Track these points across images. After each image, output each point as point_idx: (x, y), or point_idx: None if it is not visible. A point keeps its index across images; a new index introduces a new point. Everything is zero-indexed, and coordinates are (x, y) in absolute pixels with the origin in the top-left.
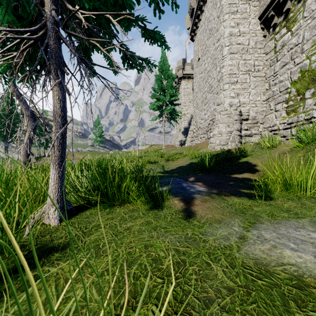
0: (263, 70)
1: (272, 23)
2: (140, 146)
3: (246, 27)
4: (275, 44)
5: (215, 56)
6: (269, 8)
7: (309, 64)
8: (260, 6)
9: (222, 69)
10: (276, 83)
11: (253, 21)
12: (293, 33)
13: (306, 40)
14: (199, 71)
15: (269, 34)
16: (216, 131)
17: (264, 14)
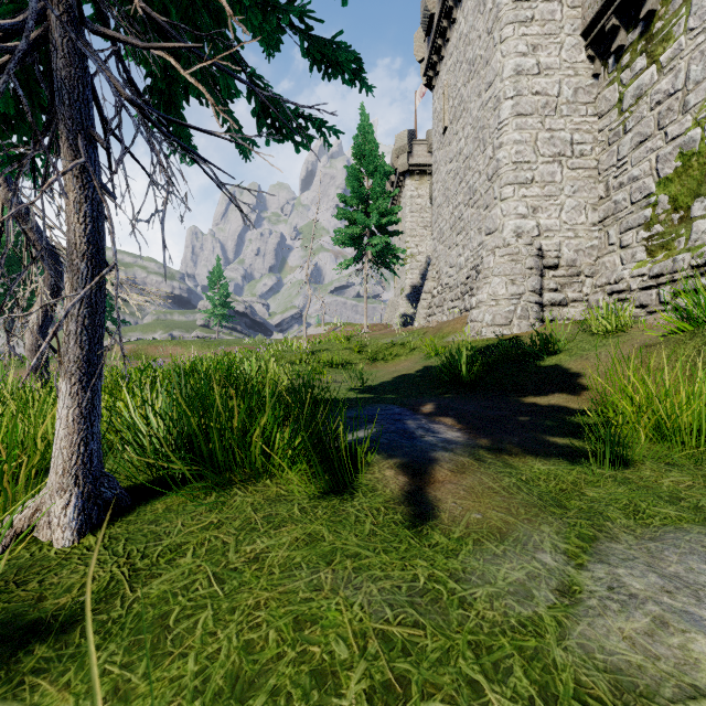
0: (593, 154)
1: (613, 45)
2: (314, 327)
3: (553, 56)
4: (620, 93)
5: (482, 122)
6: (606, 10)
7: (702, 138)
8: (587, 6)
9: (499, 151)
10: (623, 184)
11: (570, 42)
12: (662, 68)
13: (695, 83)
14: (445, 158)
15: (607, 70)
16: (483, 294)
17: (596, 25)
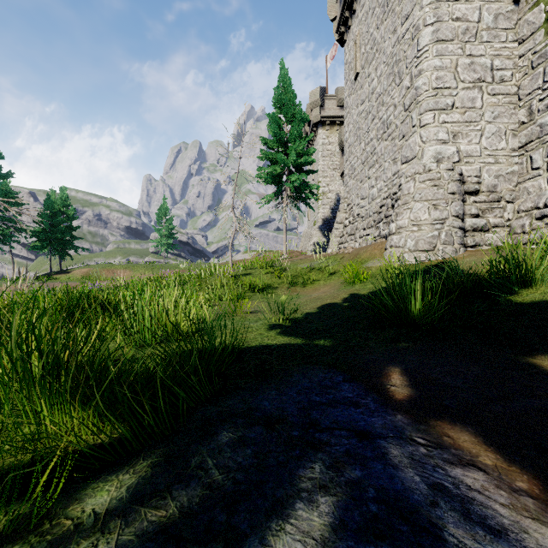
0: (514, 80)
1: None
2: (241, 253)
3: None
4: (547, 12)
5: (398, 56)
6: None
7: None
8: None
9: (418, 79)
10: None
11: None
12: None
13: None
14: (356, 101)
15: None
16: (404, 219)
17: None
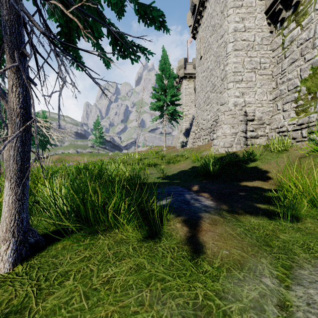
0: (270, 68)
1: (279, 17)
2: (141, 147)
3: (251, 23)
4: (283, 39)
5: (218, 53)
6: (276, 1)
7: None
8: None
9: (226, 67)
10: (284, 81)
11: (259, 16)
12: (303, 28)
13: None
14: (201, 70)
15: (276, 29)
16: (219, 132)
17: (271, 8)
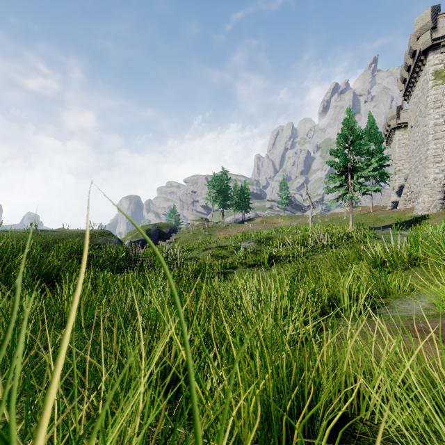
0: None
1: None
2: (339, 208)
3: None
4: None
5: (423, 137)
6: None
7: None
8: None
9: (427, 151)
10: None
11: None
12: None
13: None
14: (412, 138)
15: None
16: (419, 200)
17: None
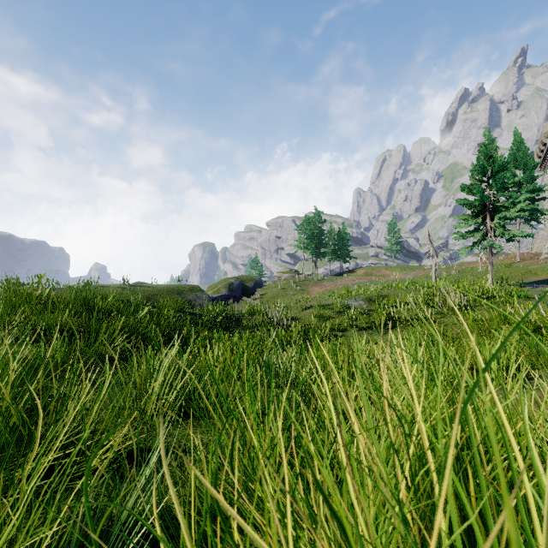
0: None
1: None
2: (470, 256)
3: None
4: None
5: None
6: None
7: None
8: None
9: None
10: None
11: None
12: None
13: None
14: None
15: None
16: None
17: None
